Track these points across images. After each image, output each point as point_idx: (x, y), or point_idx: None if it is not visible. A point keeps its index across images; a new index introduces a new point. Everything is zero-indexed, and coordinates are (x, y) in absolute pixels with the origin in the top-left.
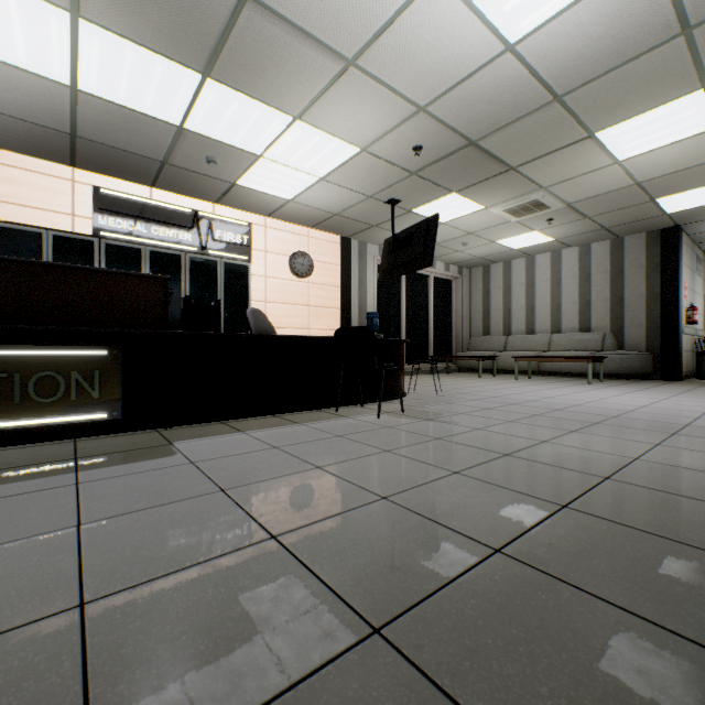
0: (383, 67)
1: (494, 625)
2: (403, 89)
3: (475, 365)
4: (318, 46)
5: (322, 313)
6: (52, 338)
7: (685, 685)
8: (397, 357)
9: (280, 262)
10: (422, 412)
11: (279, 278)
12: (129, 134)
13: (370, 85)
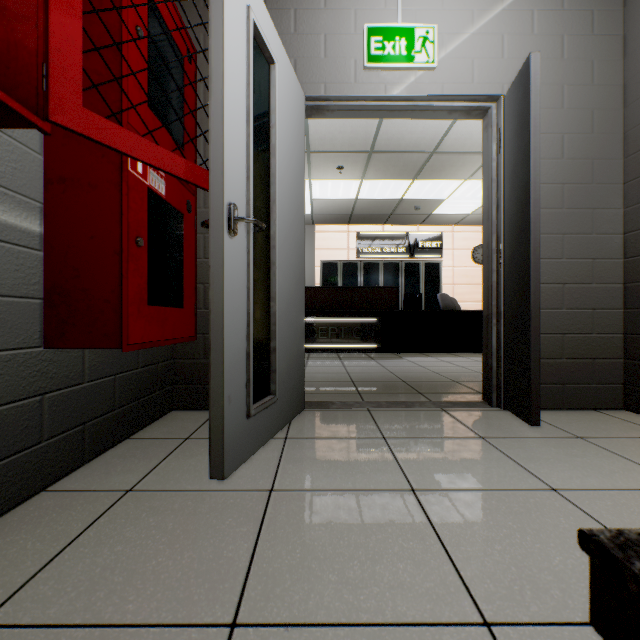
0: None
1: None
2: None
3: None
4: (473, 154)
5: None
6: (359, 314)
7: None
8: None
9: (463, 255)
10: None
11: (463, 266)
12: (375, 208)
13: None
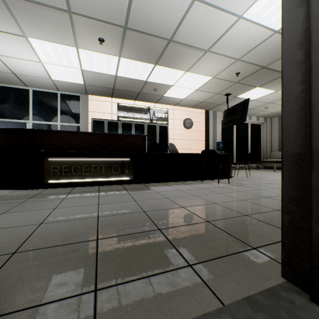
0: (220, 49)
1: (237, 224)
2: (229, 55)
3: (273, 165)
4: (195, 48)
5: (196, 143)
6: (116, 155)
7: (280, 236)
8: (228, 161)
9: (179, 123)
10: (237, 183)
11: (179, 129)
12: (129, 86)
13: (215, 56)
